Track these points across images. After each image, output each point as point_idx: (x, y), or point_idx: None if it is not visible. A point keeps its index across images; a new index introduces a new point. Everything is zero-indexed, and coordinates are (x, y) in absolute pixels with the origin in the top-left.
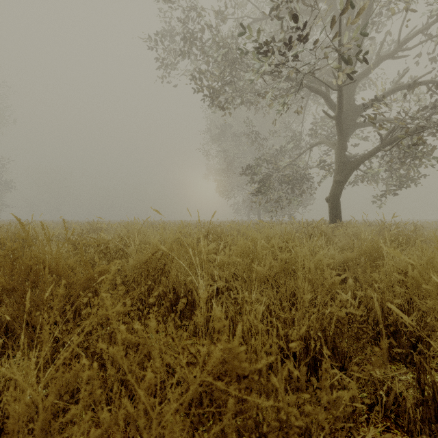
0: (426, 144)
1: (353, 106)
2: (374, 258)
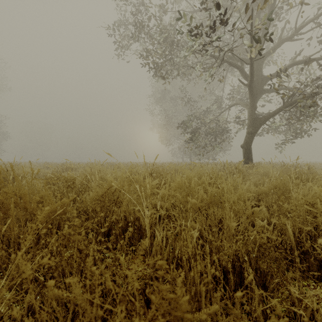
0: (315, 105)
1: (261, 76)
2: (282, 191)
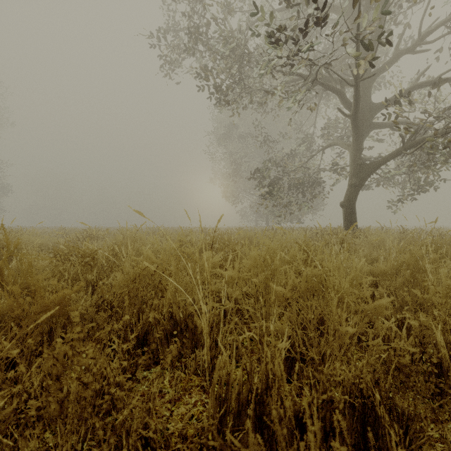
0: None
1: (369, 104)
2: (412, 272)
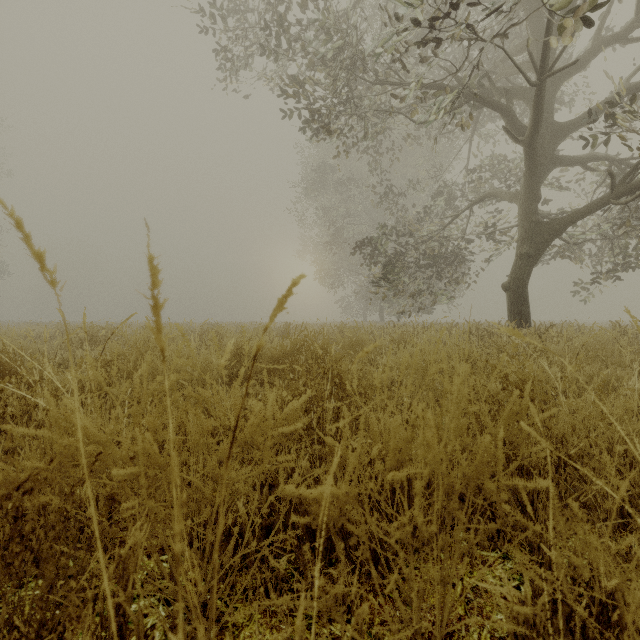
0: None
1: (551, 125)
2: None
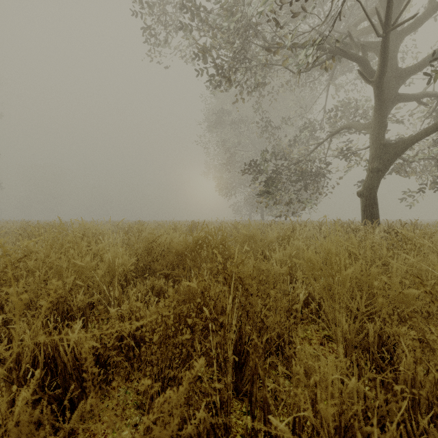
0: None
1: (396, 70)
2: None
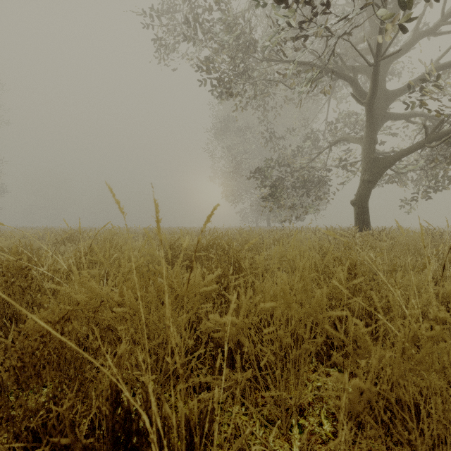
0: None
1: (384, 92)
2: None
